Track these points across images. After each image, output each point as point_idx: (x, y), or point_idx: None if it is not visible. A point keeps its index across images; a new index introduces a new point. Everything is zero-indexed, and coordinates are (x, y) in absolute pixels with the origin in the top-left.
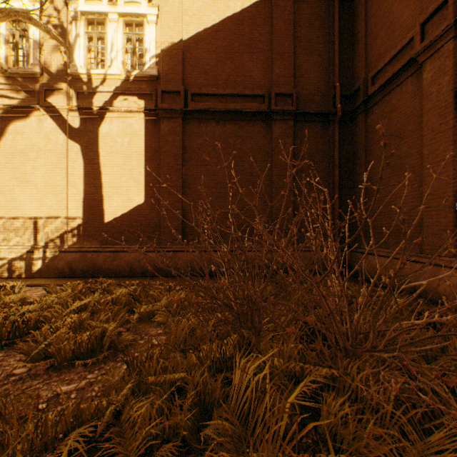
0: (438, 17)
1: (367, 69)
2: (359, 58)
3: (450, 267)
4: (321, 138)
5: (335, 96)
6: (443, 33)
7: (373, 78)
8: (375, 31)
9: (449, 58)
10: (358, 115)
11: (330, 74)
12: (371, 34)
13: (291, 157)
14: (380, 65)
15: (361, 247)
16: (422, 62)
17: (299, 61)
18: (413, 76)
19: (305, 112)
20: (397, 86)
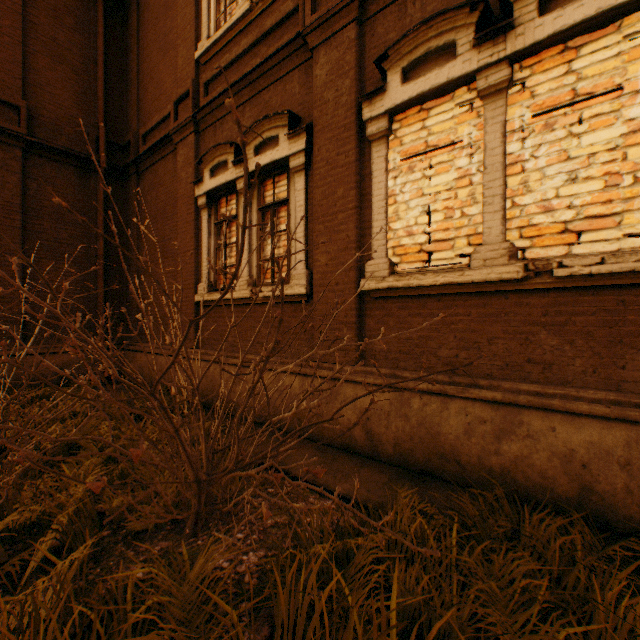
0: (187, 105)
1: (141, 123)
2: (133, 105)
3: (191, 358)
4: (79, 190)
5: (100, 140)
6: (187, 123)
7: (145, 137)
8: (147, 81)
9: (193, 151)
10: (132, 175)
11: (94, 106)
12: (144, 83)
13: (19, 206)
14: (149, 125)
15: (134, 343)
16: (177, 143)
17: (37, 62)
18: (174, 155)
19: (47, 144)
20: (163, 158)
